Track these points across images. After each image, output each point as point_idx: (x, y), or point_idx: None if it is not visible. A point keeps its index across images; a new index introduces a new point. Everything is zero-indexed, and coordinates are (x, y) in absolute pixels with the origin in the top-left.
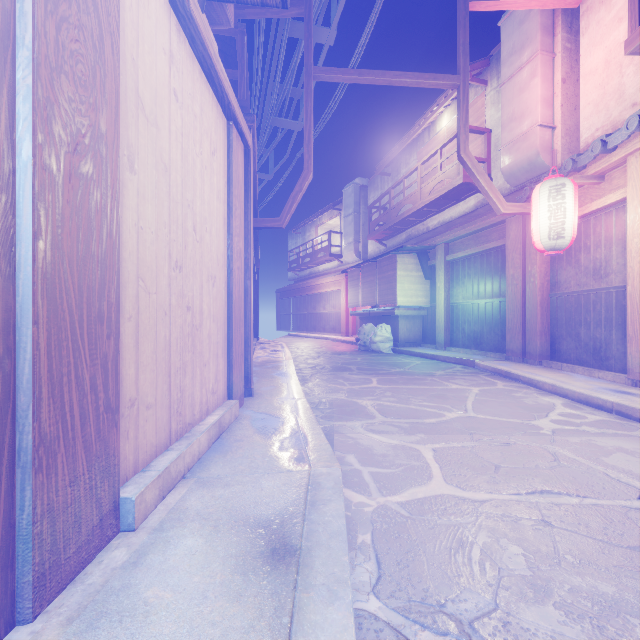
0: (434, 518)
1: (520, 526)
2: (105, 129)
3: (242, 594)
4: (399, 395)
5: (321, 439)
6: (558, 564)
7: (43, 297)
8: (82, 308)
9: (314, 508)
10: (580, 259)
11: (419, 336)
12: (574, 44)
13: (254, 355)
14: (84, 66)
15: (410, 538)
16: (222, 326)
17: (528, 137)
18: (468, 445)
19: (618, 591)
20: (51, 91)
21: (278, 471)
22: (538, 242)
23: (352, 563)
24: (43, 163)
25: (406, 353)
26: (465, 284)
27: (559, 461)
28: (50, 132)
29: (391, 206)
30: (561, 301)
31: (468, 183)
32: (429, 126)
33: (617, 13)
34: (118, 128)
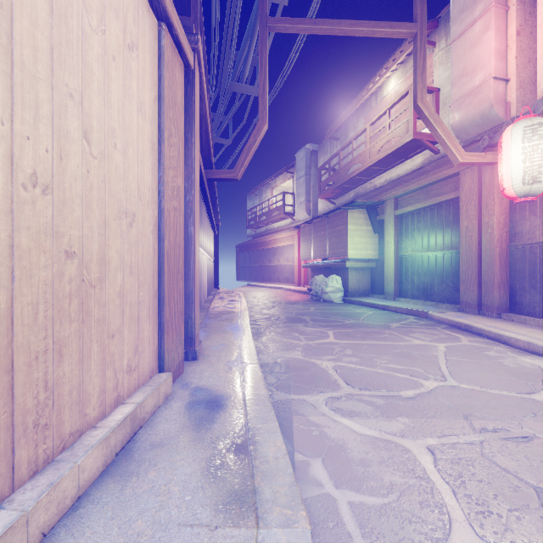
0: None
1: None
2: None
3: None
4: (361, 354)
5: (276, 443)
6: None
7: None
8: None
9: None
10: None
11: (368, 287)
12: None
13: (211, 305)
14: None
15: None
16: (148, 280)
17: (481, 90)
18: (473, 440)
19: None
20: None
21: (200, 538)
22: (509, 188)
23: None
24: None
25: (356, 303)
26: (414, 237)
27: None
28: None
29: (340, 166)
30: (523, 252)
31: (417, 140)
32: (376, 91)
33: None
34: None
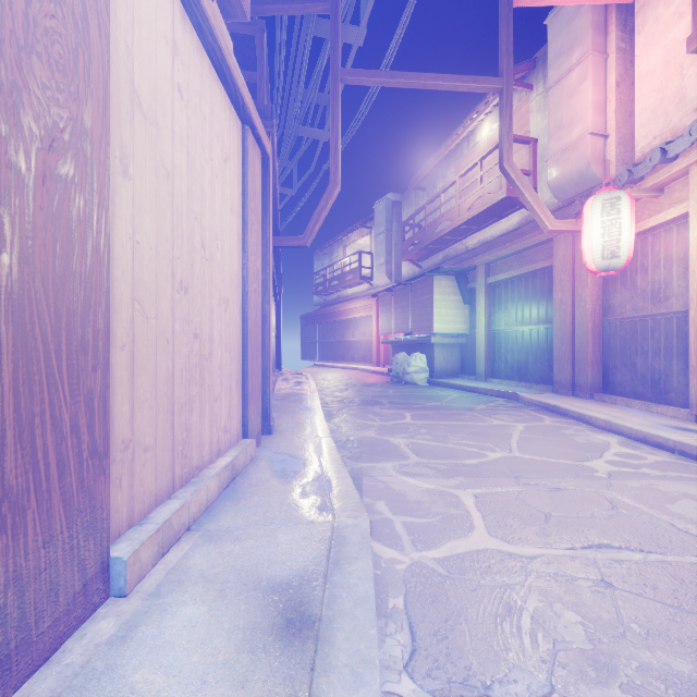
0: (477, 578)
1: (576, 588)
2: (90, 124)
3: (248, 678)
4: (435, 432)
5: (347, 484)
6: (623, 635)
7: (7, 322)
8: (60, 335)
9: (337, 568)
10: (636, 281)
11: (457, 366)
12: (629, 44)
13: (275, 387)
14: (62, 48)
15: (449, 602)
16: (236, 356)
17: (578, 147)
18: (514, 490)
19: (695, 669)
20: (18, 74)
21: (297, 522)
22: (590, 262)
23: (381, 634)
24: (7, 160)
25: (443, 385)
26: (508, 309)
27: (618, 509)
28: (17, 123)
29: (426, 223)
30: (615, 328)
31: (511, 198)
32: (468, 135)
33: (677, 8)
34: (107, 124)
